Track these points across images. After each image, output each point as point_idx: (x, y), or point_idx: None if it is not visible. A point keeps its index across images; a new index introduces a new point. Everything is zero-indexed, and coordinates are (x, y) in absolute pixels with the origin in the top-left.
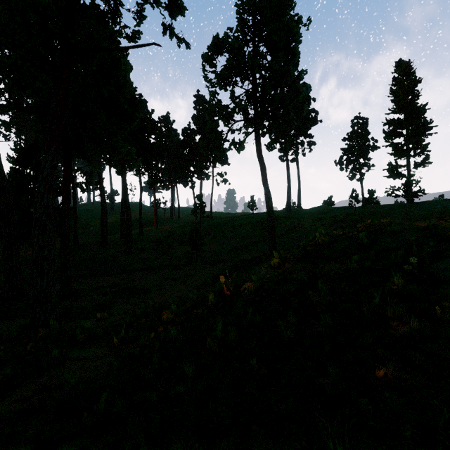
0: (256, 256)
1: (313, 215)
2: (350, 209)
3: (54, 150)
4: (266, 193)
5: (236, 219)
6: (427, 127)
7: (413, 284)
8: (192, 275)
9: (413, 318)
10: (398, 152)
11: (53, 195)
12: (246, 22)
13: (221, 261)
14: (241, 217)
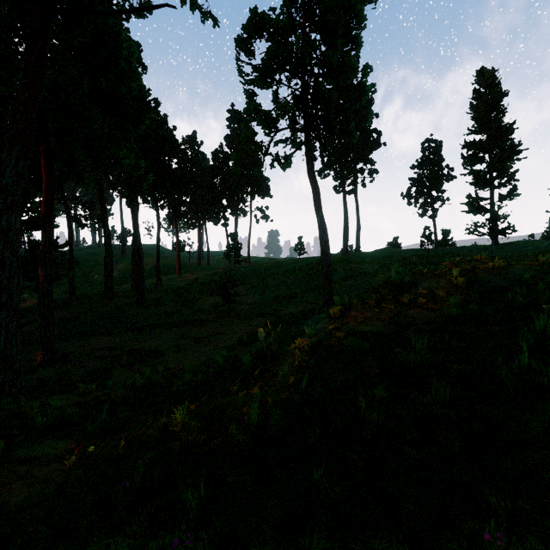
0: (306, 309)
1: (376, 259)
2: (422, 252)
3: (19, 151)
4: (320, 223)
5: (280, 264)
6: (516, 151)
7: None
8: (222, 333)
9: None
10: (480, 181)
11: (17, 215)
12: None
13: (260, 315)
14: (286, 262)
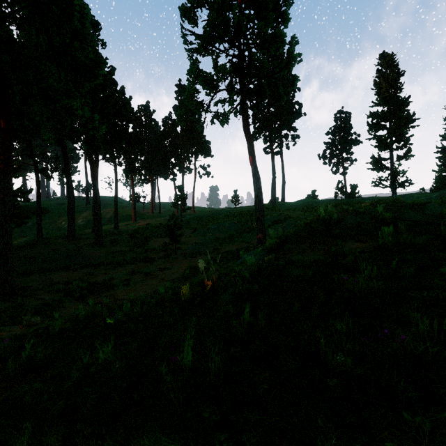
0: (242, 247)
1: (298, 207)
2: (335, 202)
3: None
4: (254, 172)
5: (219, 211)
6: (411, 119)
7: None
8: (168, 268)
9: None
10: (382, 144)
11: None
12: None
13: (202, 252)
14: (224, 210)
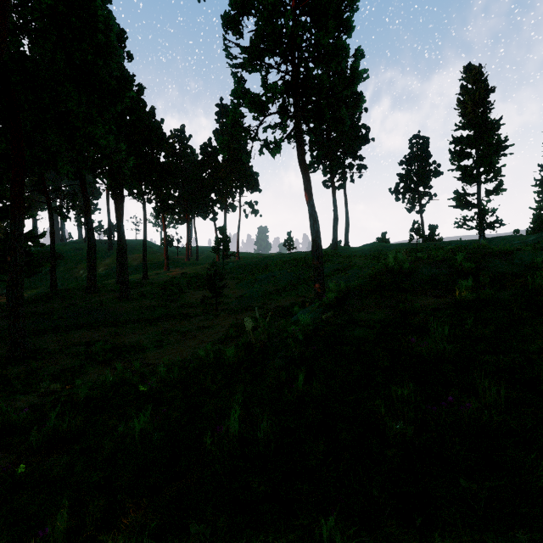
0: (296, 302)
1: (365, 253)
2: (410, 246)
3: None
4: (311, 212)
5: (269, 258)
6: (502, 146)
7: None
8: (208, 327)
9: None
10: (467, 176)
11: None
12: None
13: (249, 308)
14: (276, 256)
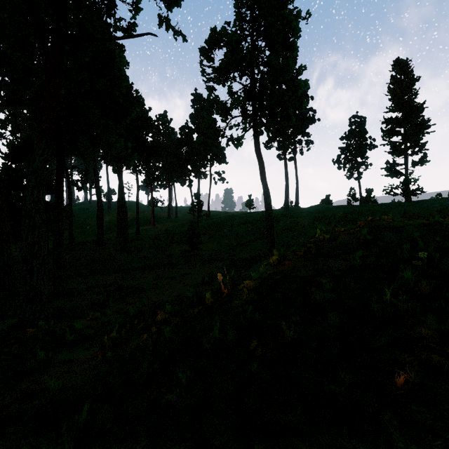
0: (254, 255)
1: (311, 214)
2: (348, 208)
3: (45, 143)
4: (265, 189)
5: (234, 217)
6: (425, 126)
7: (424, 280)
8: (189, 274)
9: (431, 317)
10: (396, 150)
11: (44, 190)
12: (244, 16)
13: (218, 259)
14: (239, 216)
